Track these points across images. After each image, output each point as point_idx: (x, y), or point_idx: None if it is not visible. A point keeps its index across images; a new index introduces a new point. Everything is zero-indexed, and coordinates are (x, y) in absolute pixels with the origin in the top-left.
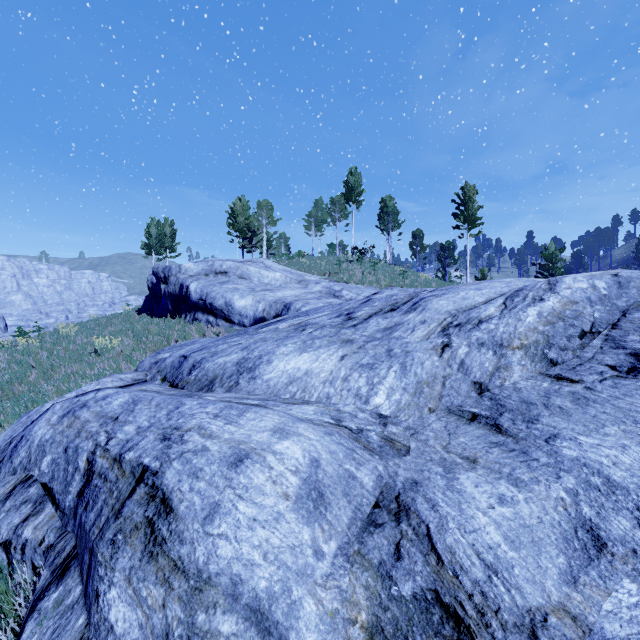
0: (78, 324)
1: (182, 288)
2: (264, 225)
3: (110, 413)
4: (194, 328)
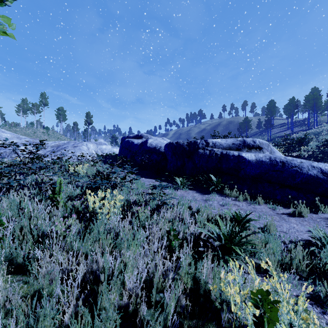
0: None
1: None
2: None
3: None
4: None
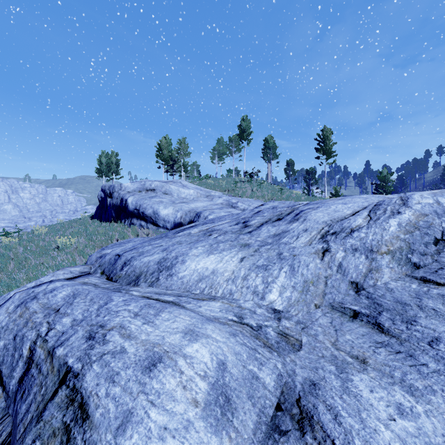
0: (48, 226)
1: (122, 201)
2: (182, 156)
3: (54, 305)
4: (130, 230)
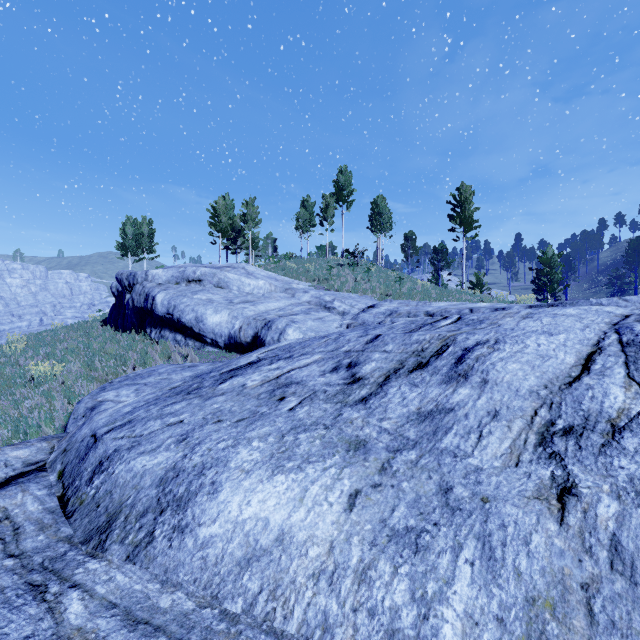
0: (35, 336)
1: (148, 299)
2: (249, 225)
3: None
4: (159, 348)
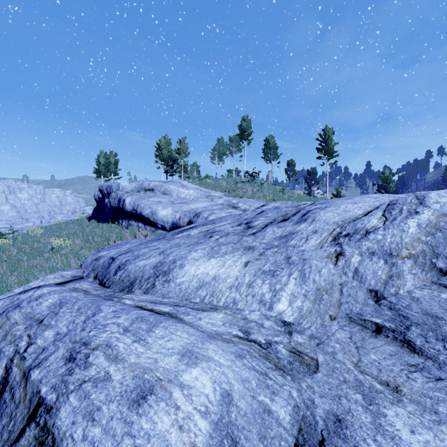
0: (45, 227)
1: (120, 201)
2: (181, 156)
3: (37, 315)
4: (128, 231)
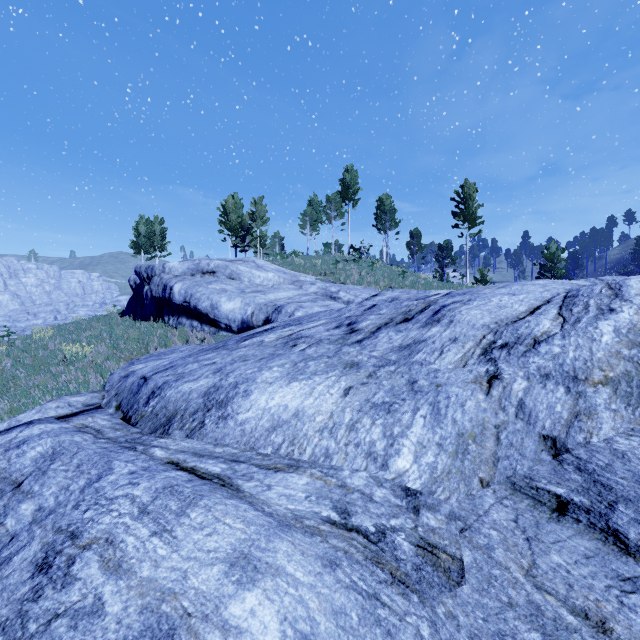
0: (57, 327)
1: (166, 289)
2: (257, 223)
3: (15, 473)
4: (177, 333)
